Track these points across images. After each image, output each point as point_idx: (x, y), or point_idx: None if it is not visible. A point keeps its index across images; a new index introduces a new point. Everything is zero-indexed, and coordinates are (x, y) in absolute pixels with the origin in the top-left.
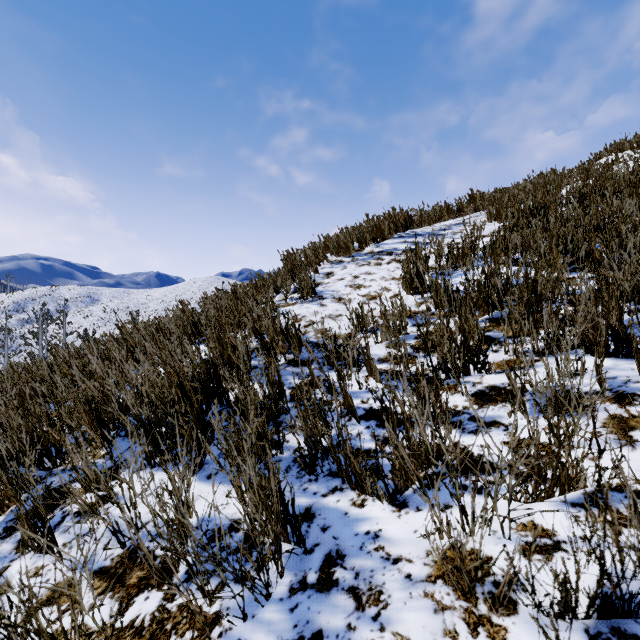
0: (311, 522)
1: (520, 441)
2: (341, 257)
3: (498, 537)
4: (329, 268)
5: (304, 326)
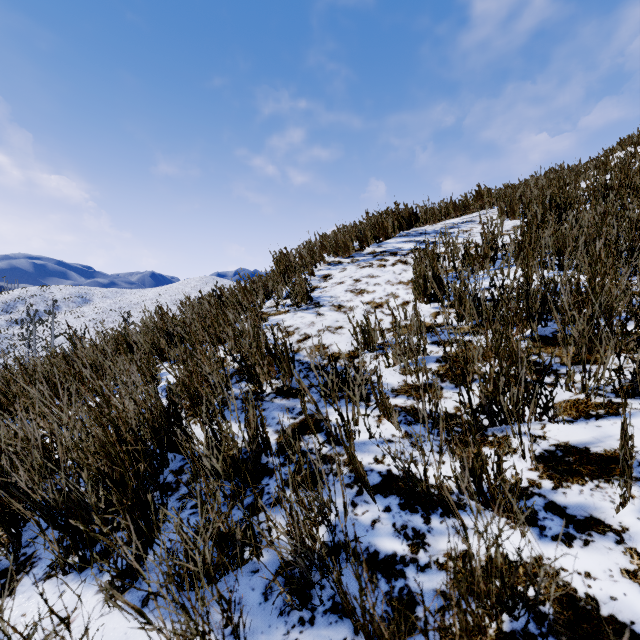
0: None
1: None
2: (339, 258)
3: None
4: (326, 270)
5: (297, 341)
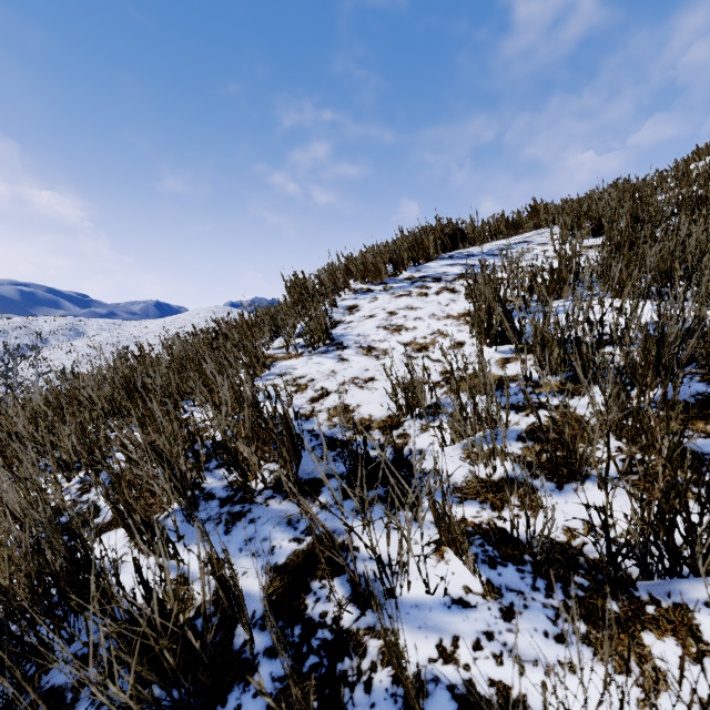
0: None
1: None
2: (369, 284)
3: None
4: (352, 299)
5: (311, 400)
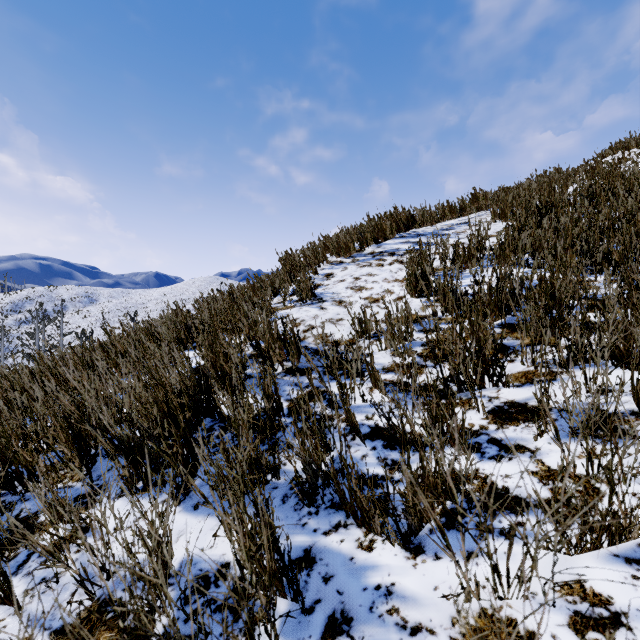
0: (311, 569)
1: (551, 472)
2: (341, 258)
3: (539, 602)
4: (329, 269)
5: (303, 331)
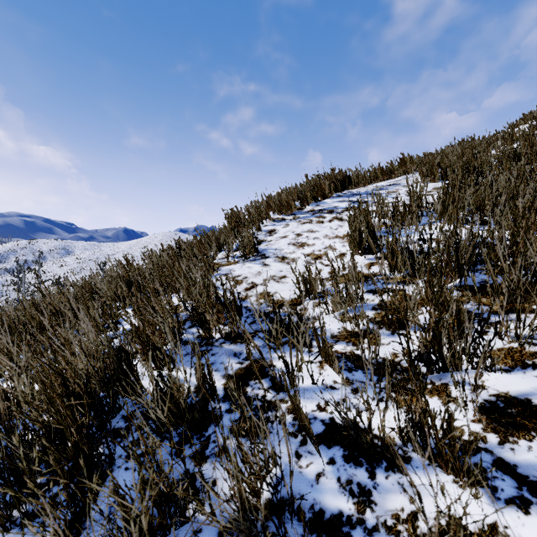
0: None
1: None
2: (283, 215)
3: None
4: (271, 226)
5: (245, 289)
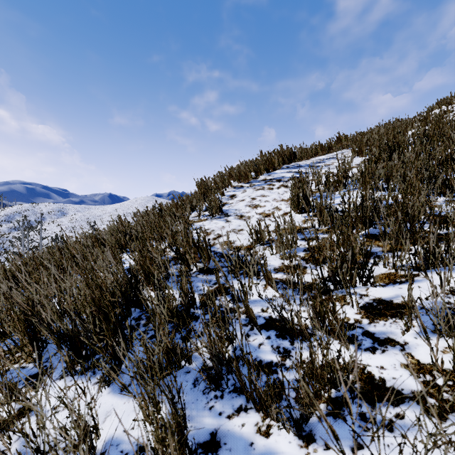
0: (216, 454)
1: (421, 365)
2: (242, 183)
3: None
4: (233, 191)
5: (213, 239)
